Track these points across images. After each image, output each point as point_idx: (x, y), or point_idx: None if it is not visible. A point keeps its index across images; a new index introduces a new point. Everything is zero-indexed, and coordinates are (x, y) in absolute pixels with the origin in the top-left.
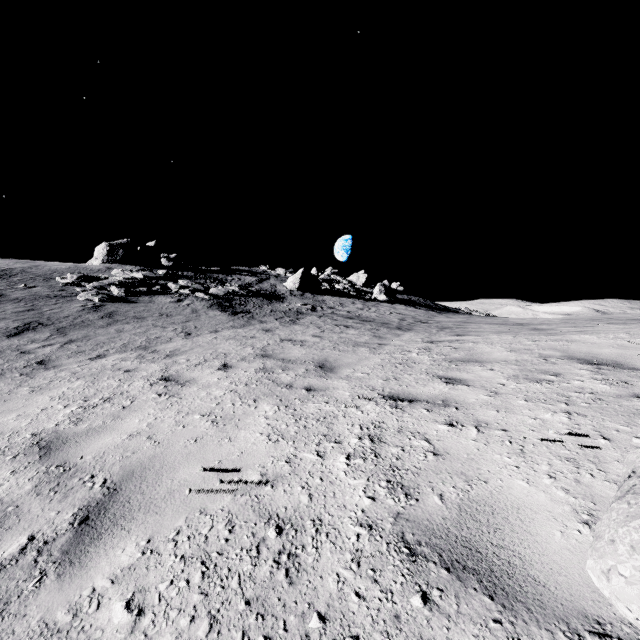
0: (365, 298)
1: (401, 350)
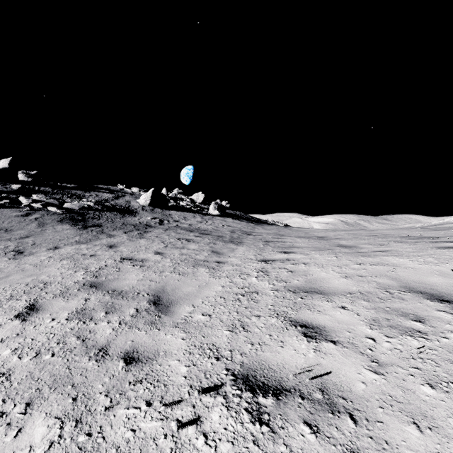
0: (203, 213)
1: (240, 272)
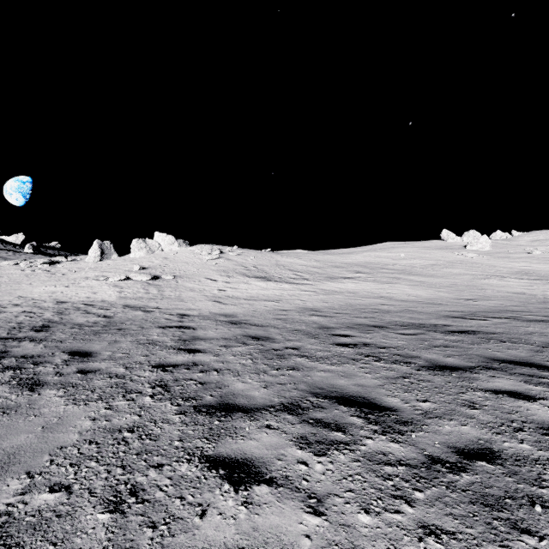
0: (18, 251)
1: None
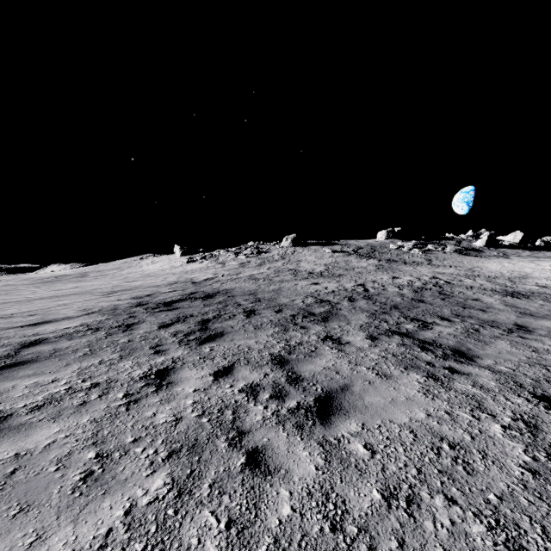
0: (528, 249)
1: None
